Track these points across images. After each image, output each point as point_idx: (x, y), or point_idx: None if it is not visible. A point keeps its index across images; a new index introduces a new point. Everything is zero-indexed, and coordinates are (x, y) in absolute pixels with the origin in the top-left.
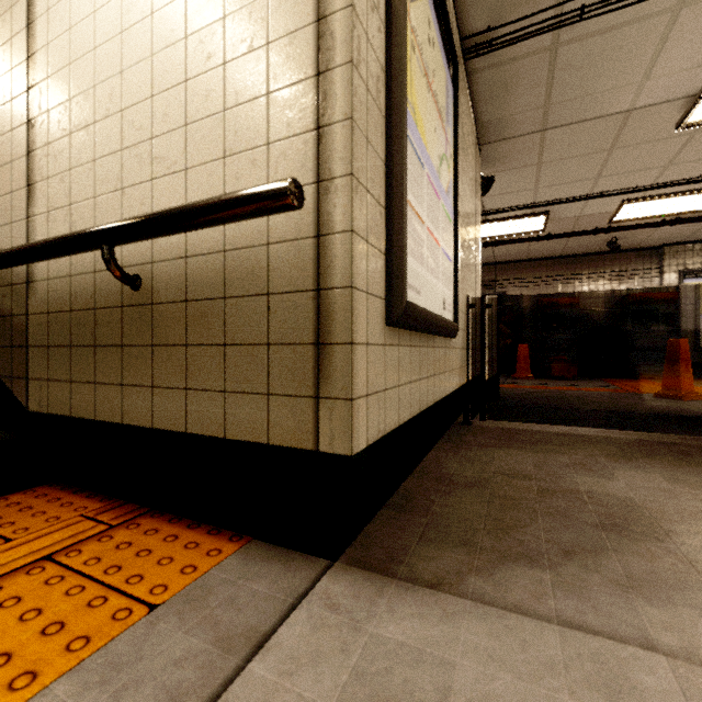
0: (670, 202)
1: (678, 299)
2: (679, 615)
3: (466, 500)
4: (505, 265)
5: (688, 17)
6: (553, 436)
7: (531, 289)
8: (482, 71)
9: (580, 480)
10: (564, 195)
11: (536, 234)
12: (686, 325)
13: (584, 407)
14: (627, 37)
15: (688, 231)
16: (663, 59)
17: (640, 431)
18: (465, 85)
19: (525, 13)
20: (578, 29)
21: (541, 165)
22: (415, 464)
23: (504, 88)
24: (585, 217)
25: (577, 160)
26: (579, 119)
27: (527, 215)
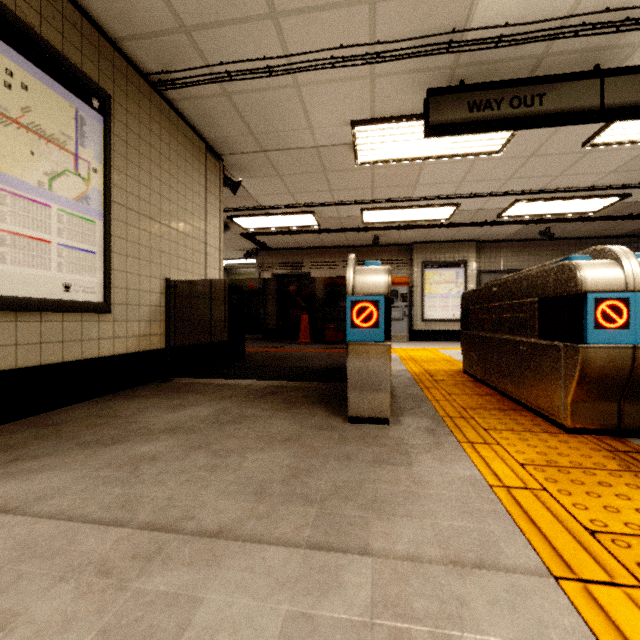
0: (393, 213)
1: (421, 283)
2: (4, 485)
3: (17, 436)
4: (309, 251)
5: (308, 93)
6: (214, 386)
7: (328, 270)
8: (181, 101)
9: (149, 415)
10: (316, 201)
11: (318, 227)
12: (426, 302)
13: (296, 364)
14: (277, 98)
15: (422, 235)
16: (313, 117)
17: (287, 380)
18: (164, 109)
19: (186, 67)
20: (236, 85)
21: (281, 176)
22: (29, 414)
23: (208, 116)
24: (344, 218)
25: (306, 176)
26: (285, 147)
27: (298, 213)
